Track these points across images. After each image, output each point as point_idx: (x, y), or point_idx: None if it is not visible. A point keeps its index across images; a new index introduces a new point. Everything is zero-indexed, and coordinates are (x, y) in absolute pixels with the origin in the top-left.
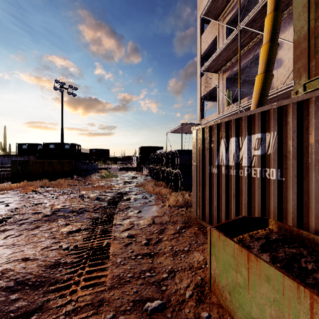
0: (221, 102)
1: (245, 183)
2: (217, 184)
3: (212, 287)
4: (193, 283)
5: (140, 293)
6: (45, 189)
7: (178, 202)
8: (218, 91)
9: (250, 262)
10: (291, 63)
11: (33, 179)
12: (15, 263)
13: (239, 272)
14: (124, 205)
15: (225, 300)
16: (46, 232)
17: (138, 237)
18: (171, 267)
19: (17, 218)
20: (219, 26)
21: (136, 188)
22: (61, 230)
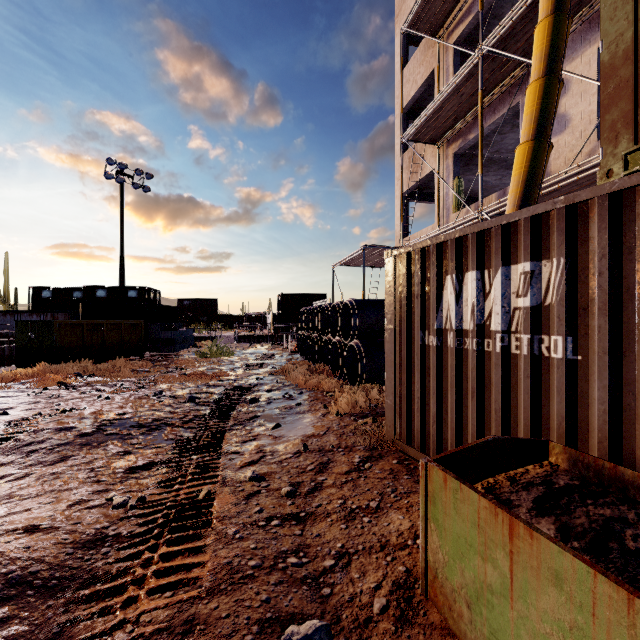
0: (442, 203)
1: (498, 367)
2: (438, 368)
3: (430, 589)
4: (389, 581)
5: (275, 603)
6: (84, 380)
7: (357, 406)
8: (437, 181)
9: (515, 540)
10: (587, 122)
11: (60, 360)
12: (7, 538)
13: (489, 560)
14: (246, 412)
15: (459, 619)
16: (81, 468)
17: (273, 480)
18: (342, 544)
19: (22, 440)
20: (438, 49)
21: (271, 377)
22: (112, 464)
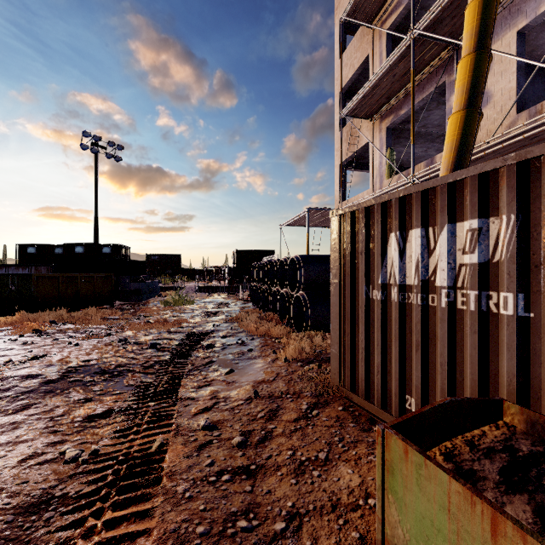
0: (377, 171)
1: (444, 322)
2: (382, 321)
3: None
4: None
5: None
6: (58, 327)
7: (303, 353)
8: (372, 152)
9: (501, 540)
10: (507, 97)
11: (38, 309)
12: None
13: None
14: (202, 357)
15: None
16: (40, 417)
17: (225, 428)
18: (293, 503)
19: None
20: (373, 36)
21: (226, 324)
22: (72, 412)
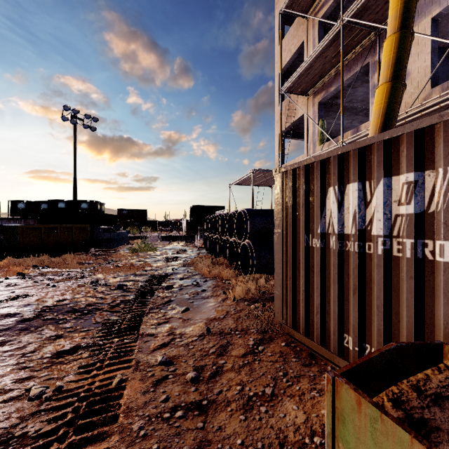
0: (310, 139)
1: (380, 268)
2: (321, 266)
3: None
4: None
5: None
6: (39, 271)
7: (249, 293)
8: (307, 122)
9: None
10: (423, 74)
11: (23, 255)
12: None
13: None
14: (162, 297)
15: None
16: (13, 354)
17: (180, 363)
18: (242, 440)
19: None
20: (307, 25)
21: (183, 268)
22: (42, 349)
